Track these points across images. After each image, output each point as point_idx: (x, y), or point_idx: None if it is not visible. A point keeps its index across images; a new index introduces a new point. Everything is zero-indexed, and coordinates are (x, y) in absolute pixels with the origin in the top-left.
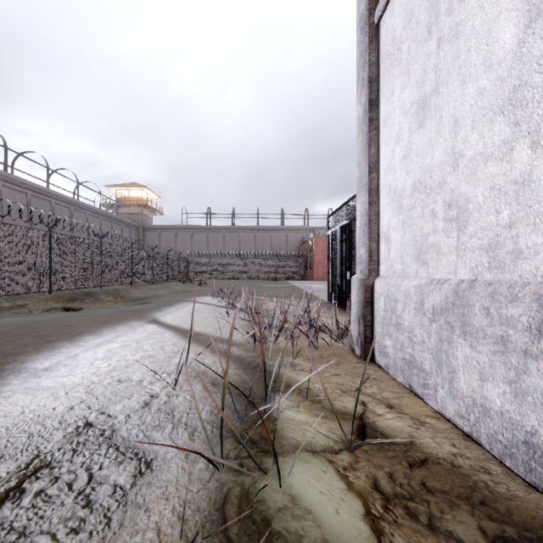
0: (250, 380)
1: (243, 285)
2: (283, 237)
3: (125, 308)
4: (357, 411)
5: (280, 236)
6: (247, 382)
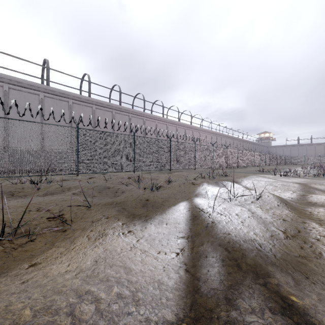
0: None
1: None
2: None
3: None
4: None
5: None
6: None
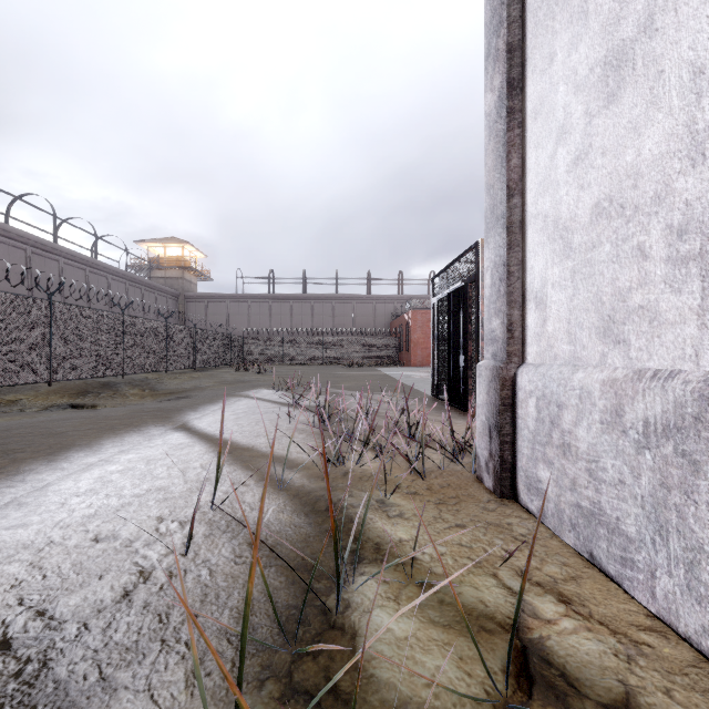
0: (315, 537)
1: (315, 373)
2: (370, 309)
3: (149, 406)
4: (506, 613)
5: (366, 307)
6: (309, 541)
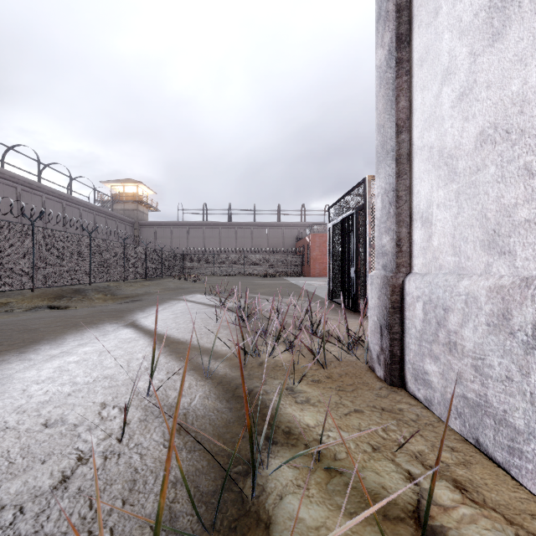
0: (234, 422)
1: (238, 282)
2: (280, 233)
3: (108, 307)
4: (407, 500)
5: (276, 232)
6: (229, 425)
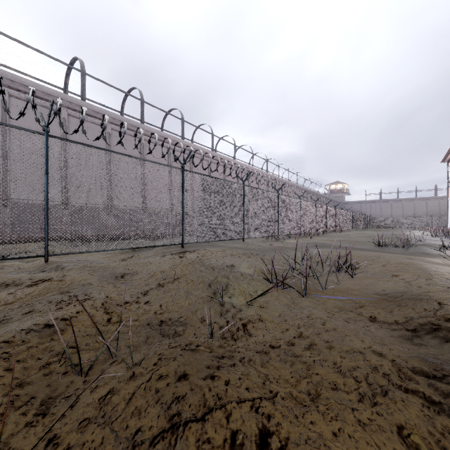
0: None
1: None
2: (436, 203)
3: None
4: None
5: (433, 202)
6: None
